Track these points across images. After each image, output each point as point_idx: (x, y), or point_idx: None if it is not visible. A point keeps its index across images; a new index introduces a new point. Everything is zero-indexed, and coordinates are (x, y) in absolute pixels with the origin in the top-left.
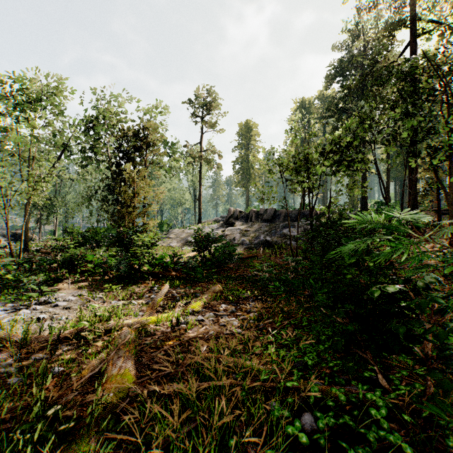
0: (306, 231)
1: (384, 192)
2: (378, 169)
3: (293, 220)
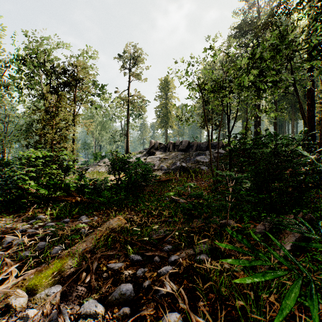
0: (215, 158)
1: (302, 112)
2: (295, 90)
3: (204, 150)
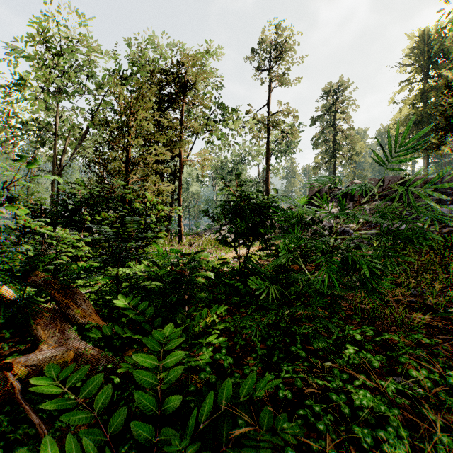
0: None
1: None
2: None
3: (446, 194)
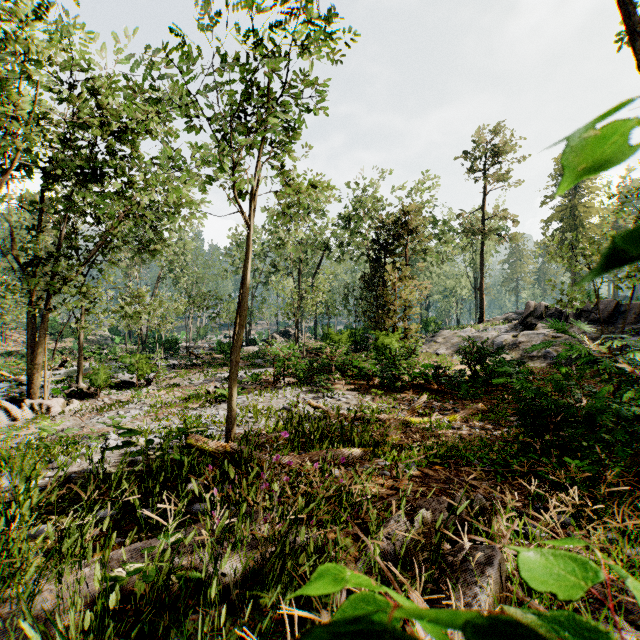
0: None
1: None
2: None
3: None
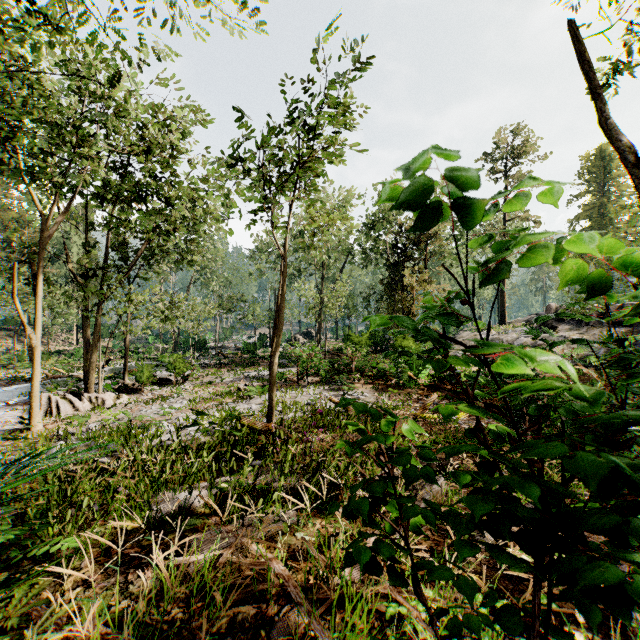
0: None
1: None
2: None
3: None
